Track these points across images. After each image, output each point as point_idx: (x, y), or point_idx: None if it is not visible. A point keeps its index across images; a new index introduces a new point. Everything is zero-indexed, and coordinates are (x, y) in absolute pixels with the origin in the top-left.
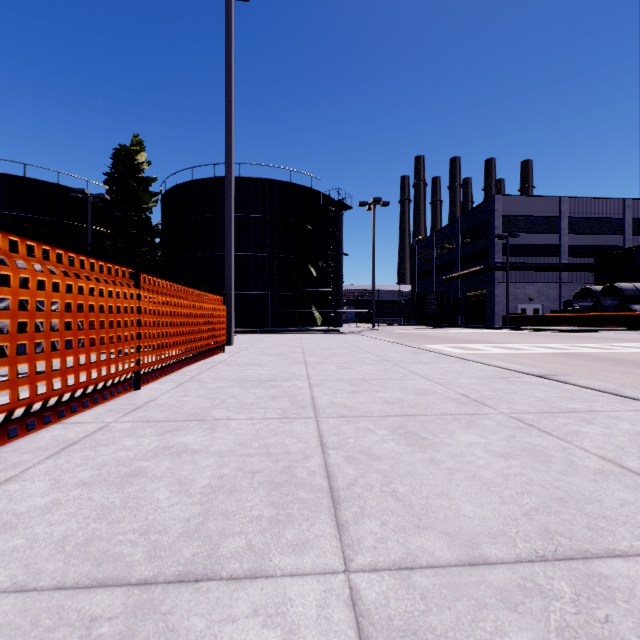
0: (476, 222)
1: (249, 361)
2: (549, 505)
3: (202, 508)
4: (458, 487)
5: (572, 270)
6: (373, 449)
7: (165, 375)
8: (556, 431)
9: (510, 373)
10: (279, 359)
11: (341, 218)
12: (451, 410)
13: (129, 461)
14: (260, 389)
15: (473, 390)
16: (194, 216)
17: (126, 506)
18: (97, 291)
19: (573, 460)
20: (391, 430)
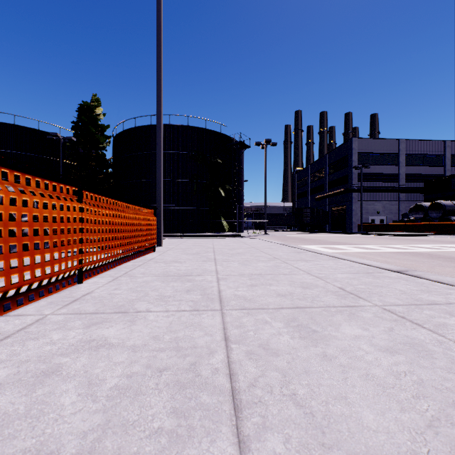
0: (339, 157)
1: (172, 259)
2: (449, 413)
3: (103, 417)
4: (354, 389)
5: (408, 192)
6: (271, 343)
7: (105, 271)
8: (427, 323)
9: (373, 269)
10: (195, 257)
11: (242, 154)
12: (333, 302)
13: (50, 357)
14: (178, 283)
15: (347, 284)
16: (136, 153)
17: (28, 415)
18: (41, 204)
19: (453, 355)
20: (285, 322)
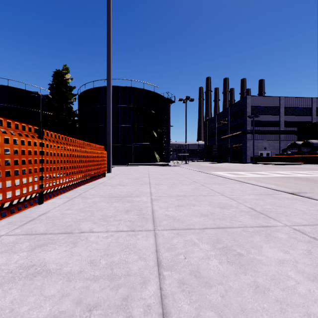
0: (237, 109)
1: (117, 182)
2: None
3: None
4: None
5: (286, 134)
6: (201, 269)
7: (64, 192)
8: None
9: (272, 191)
10: (135, 181)
11: (169, 107)
12: (249, 222)
13: None
14: (119, 203)
15: (256, 204)
16: (94, 106)
17: None
18: (2, 139)
19: None
20: (211, 244)
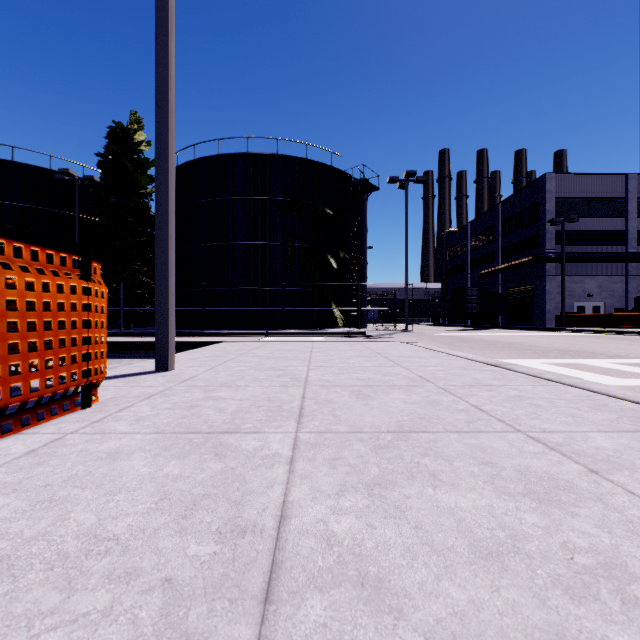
0: (521, 207)
1: None
2: None
3: None
4: None
5: None
6: None
7: None
8: None
9: None
10: (164, 504)
11: (365, 203)
12: None
13: None
14: None
15: None
16: (196, 200)
17: None
18: None
19: None
20: None
